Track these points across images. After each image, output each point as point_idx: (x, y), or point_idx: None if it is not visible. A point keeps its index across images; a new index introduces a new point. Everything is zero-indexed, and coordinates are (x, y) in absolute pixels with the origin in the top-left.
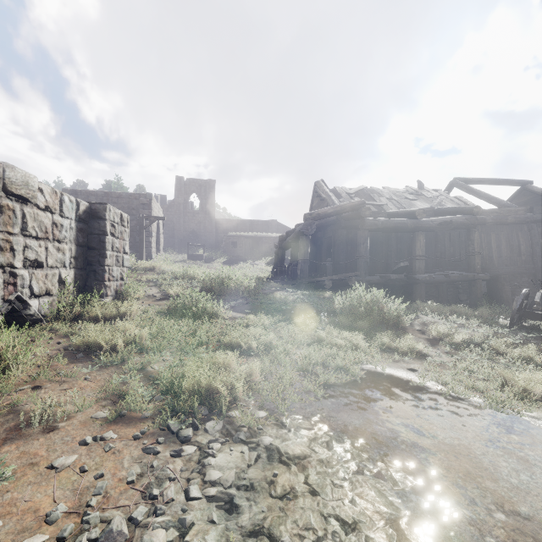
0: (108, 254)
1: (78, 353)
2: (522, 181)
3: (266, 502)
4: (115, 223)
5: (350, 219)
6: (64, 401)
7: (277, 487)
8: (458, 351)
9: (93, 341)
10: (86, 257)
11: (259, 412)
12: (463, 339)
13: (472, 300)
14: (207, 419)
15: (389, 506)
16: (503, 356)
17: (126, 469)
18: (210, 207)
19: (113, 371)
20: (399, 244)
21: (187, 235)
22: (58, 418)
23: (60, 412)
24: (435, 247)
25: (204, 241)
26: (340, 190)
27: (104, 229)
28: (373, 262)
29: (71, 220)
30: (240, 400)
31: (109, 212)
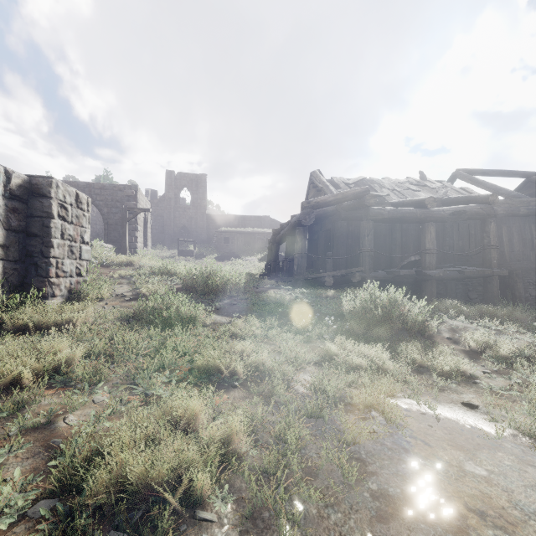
0: (56, 243)
1: None
2: (527, 173)
3: None
4: (67, 205)
5: (351, 209)
6: None
7: None
8: (510, 369)
9: None
10: (25, 247)
11: None
12: (511, 351)
13: (487, 298)
14: None
15: None
16: None
17: None
18: (201, 202)
19: None
20: (404, 237)
21: (178, 230)
22: None
23: None
24: (443, 241)
25: (195, 237)
26: (338, 180)
27: (49, 209)
28: (376, 257)
29: None
30: (205, 502)
31: (56, 189)
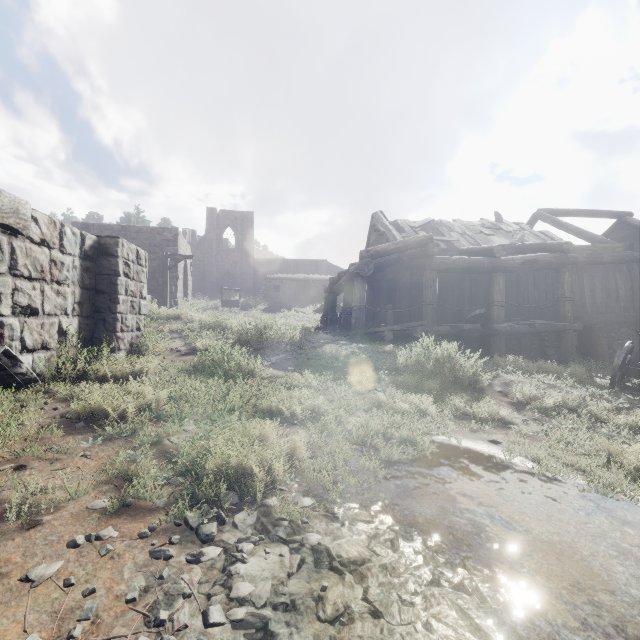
0: (121, 299)
1: (78, 422)
2: (619, 213)
3: (312, 628)
4: (130, 262)
5: (414, 258)
6: (54, 486)
7: (326, 605)
8: (549, 418)
9: (97, 407)
10: (94, 303)
11: (304, 500)
12: (555, 402)
13: (561, 354)
14: (237, 509)
15: (477, 632)
16: (605, 424)
17: (126, 581)
18: (248, 245)
19: (121, 445)
20: (473, 287)
21: (220, 277)
22: (44, 510)
23: (46, 502)
24: (517, 291)
25: (241, 285)
26: (403, 223)
27: (116, 268)
28: (443, 310)
29: (74, 257)
30: (279, 483)
31: (122, 248)
